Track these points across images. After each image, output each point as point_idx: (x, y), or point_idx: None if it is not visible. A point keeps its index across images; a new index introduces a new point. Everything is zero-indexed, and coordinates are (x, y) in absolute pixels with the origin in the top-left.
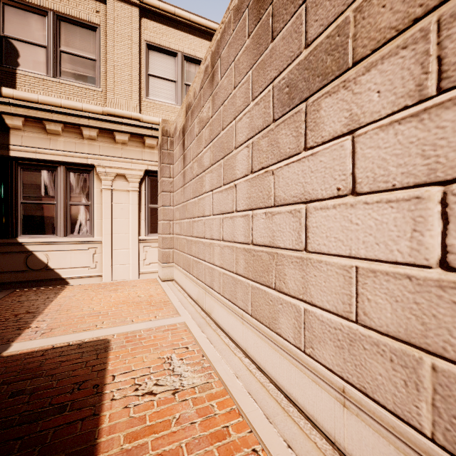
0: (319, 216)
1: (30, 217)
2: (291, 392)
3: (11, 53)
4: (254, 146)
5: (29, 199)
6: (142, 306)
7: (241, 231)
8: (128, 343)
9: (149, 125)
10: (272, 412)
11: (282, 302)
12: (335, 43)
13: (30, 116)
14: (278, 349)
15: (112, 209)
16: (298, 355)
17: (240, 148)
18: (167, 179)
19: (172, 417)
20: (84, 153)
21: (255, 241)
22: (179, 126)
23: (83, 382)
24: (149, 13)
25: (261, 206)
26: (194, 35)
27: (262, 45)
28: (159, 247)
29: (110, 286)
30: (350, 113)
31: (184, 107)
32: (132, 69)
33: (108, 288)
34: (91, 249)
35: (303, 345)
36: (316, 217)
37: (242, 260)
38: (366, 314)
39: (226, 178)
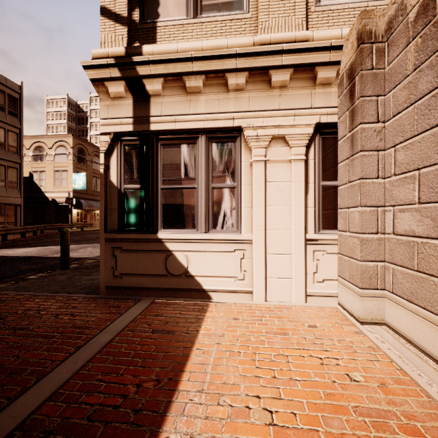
0: None
1: (170, 206)
2: None
3: (151, 4)
4: None
5: (169, 183)
6: None
7: None
8: None
9: (325, 43)
10: None
11: None
12: None
13: (169, 73)
14: None
15: (266, 192)
16: None
17: None
18: (370, 125)
19: None
20: (229, 112)
21: None
22: None
23: None
24: None
25: None
26: None
27: None
28: (343, 254)
29: (268, 316)
30: None
31: None
32: None
33: (269, 325)
34: (238, 251)
35: None
36: None
37: None
38: None
39: None
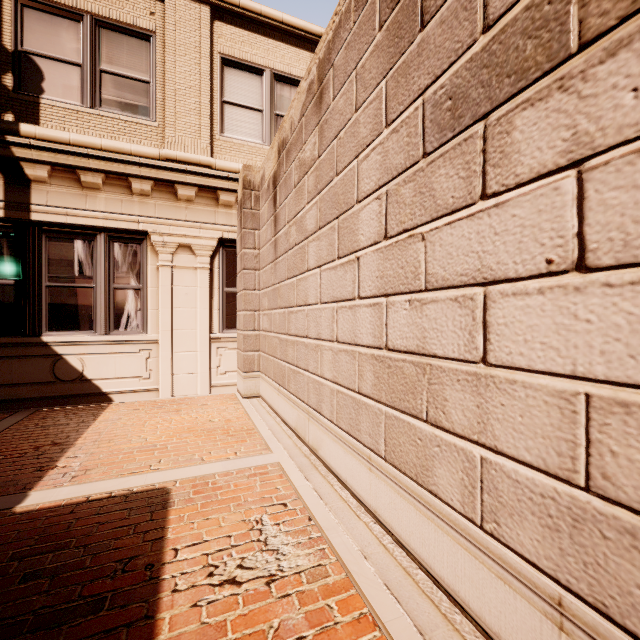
0: (510, 307)
1: (59, 306)
2: (456, 588)
3: (32, 74)
4: (390, 197)
5: (57, 280)
6: (215, 435)
7: (368, 329)
8: (197, 496)
9: (224, 174)
10: (427, 623)
11: (440, 443)
12: (543, 15)
13: (59, 163)
14: (432, 517)
15: (173, 295)
16: (470, 532)
17: (366, 201)
18: (250, 251)
19: (267, 625)
20: (133, 215)
21: (391, 345)
22: (268, 174)
23: (131, 559)
24: (225, 14)
25: (401, 290)
26: (288, 43)
27: (404, 39)
28: (238, 349)
29: (169, 404)
30: (573, 132)
31: (275, 146)
32: (201, 94)
33: (167, 408)
34: (143, 351)
35: (479, 517)
36: (505, 308)
37: (369, 373)
38: (608, 478)
39: (343, 248)
